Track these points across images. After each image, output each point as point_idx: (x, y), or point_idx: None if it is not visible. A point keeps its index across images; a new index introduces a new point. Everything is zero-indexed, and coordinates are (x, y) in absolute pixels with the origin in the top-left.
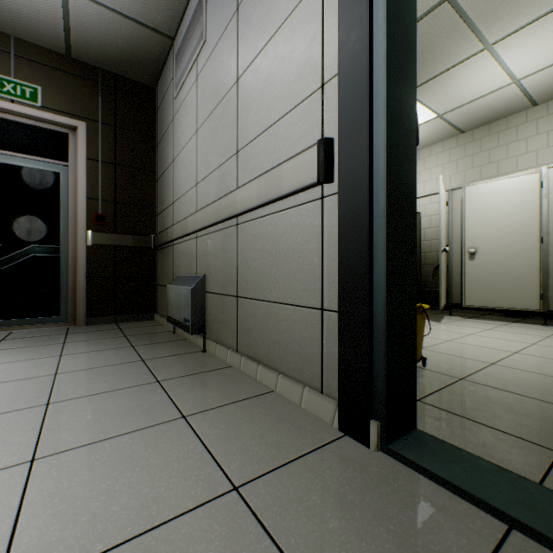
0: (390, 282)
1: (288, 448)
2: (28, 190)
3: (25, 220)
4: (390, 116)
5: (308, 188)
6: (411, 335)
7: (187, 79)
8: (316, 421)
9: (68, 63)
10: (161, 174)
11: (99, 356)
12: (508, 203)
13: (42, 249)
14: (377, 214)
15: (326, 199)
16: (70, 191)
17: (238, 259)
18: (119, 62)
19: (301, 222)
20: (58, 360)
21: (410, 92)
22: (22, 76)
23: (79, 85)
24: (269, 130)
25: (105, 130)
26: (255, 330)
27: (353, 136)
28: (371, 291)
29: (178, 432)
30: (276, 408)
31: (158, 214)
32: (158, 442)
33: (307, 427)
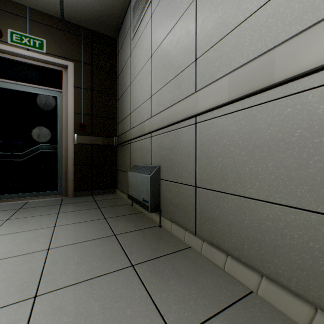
0: None
1: None
2: (37, 108)
3: (36, 128)
4: None
5: None
6: None
7: (142, 21)
8: None
9: (62, 24)
10: (120, 95)
11: (82, 228)
12: None
13: (46, 147)
14: None
15: None
16: (63, 108)
17: (196, 154)
18: (94, 20)
19: (305, 111)
20: (52, 232)
21: None
22: (34, 33)
23: (69, 38)
24: (241, 25)
25: (85, 67)
26: (220, 221)
27: None
28: None
29: None
30: None
31: (119, 123)
32: None
33: None
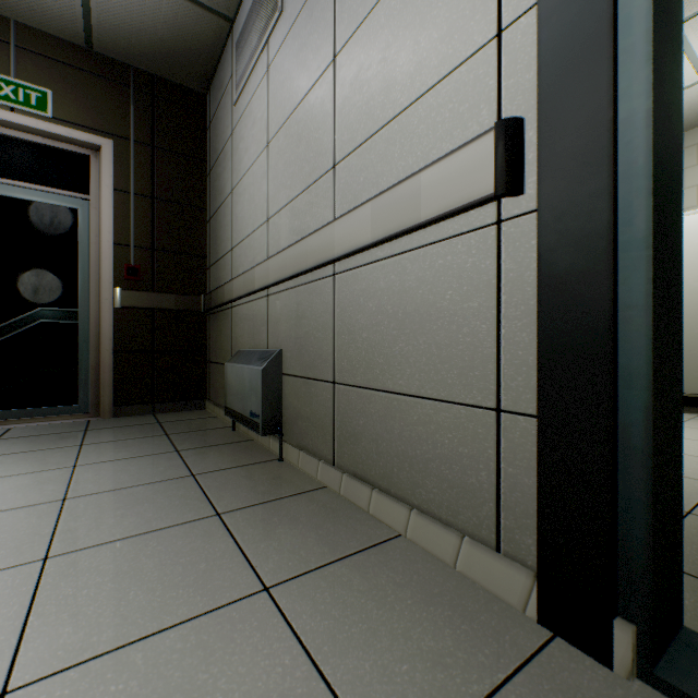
0: (656, 367)
1: (463, 669)
2: (34, 233)
3: (30, 274)
4: (656, 61)
5: (473, 207)
6: (677, 461)
7: (252, 74)
8: (492, 601)
9: (89, 59)
10: (214, 210)
11: (130, 468)
12: (696, 248)
13: (54, 313)
14: (627, 243)
15: (506, 223)
16: (91, 234)
17: (335, 327)
18: (158, 57)
19: (455, 265)
20: (69, 475)
21: (676, 25)
22: (26, 75)
23: (103, 88)
24: (390, 125)
25: (139, 150)
26: (365, 435)
27: (574, 105)
28: (615, 384)
29: (260, 625)
30: (414, 571)
31: (210, 266)
32: (228, 650)
33: (480, 615)
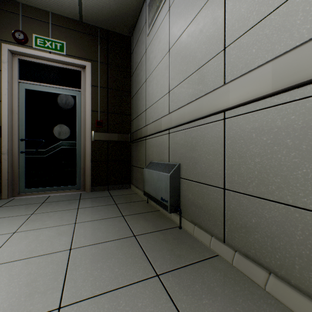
0: None
1: None
2: (58, 107)
3: (57, 126)
4: None
5: None
6: None
7: (158, 16)
8: None
9: (81, 26)
10: (135, 92)
11: (101, 226)
12: None
13: (66, 143)
14: None
15: None
16: (82, 107)
17: (225, 152)
18: (110, 20)
19: None
20: (73, 229)
21: None
22: (55, 36)
23: (86, 39)
24: (290, 1)
25: (102, 66)
26: (258, 231)
27: None
28: None
29: None
30: None
31: (133, 119)
32: None
33: None
